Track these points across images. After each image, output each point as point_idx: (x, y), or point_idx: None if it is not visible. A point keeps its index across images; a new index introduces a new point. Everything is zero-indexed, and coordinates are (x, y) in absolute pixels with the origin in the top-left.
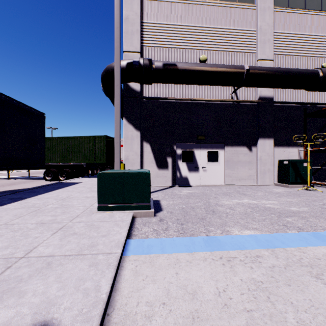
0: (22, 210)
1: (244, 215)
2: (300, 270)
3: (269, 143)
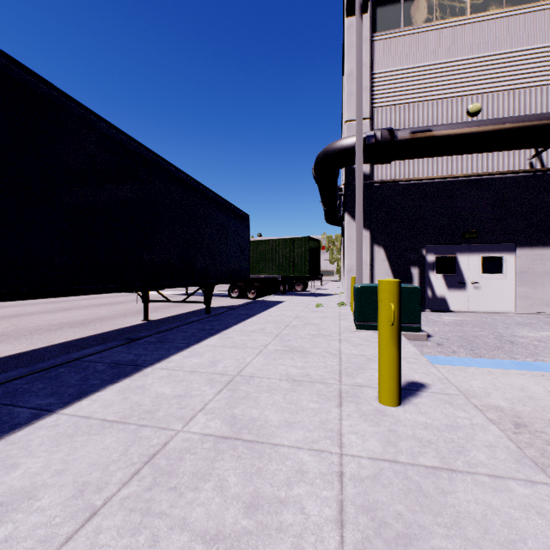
0: (273, 324)
1: None
2: None
3: None
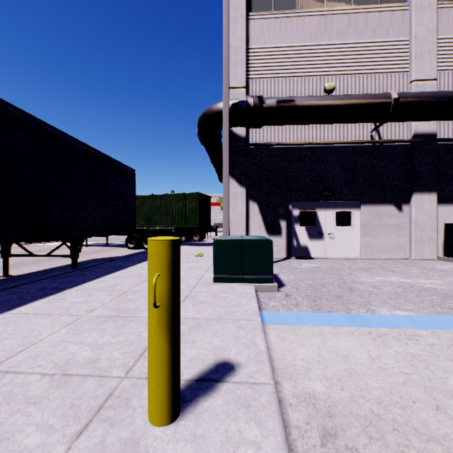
0: (134, 278)
1: (393, 295)
2: None
3: (430, 199)
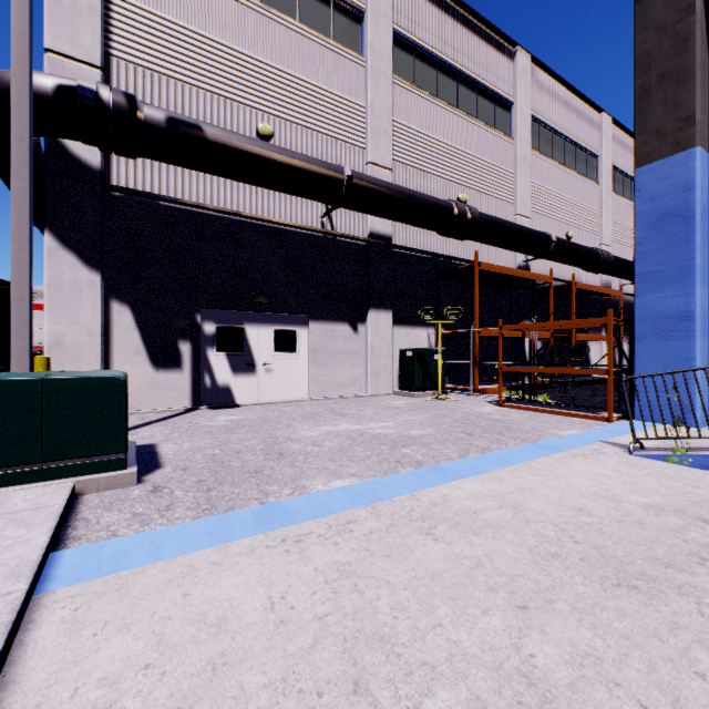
0: None
1: (337, 454)
2: (408, 528)
3: (386, 318)
